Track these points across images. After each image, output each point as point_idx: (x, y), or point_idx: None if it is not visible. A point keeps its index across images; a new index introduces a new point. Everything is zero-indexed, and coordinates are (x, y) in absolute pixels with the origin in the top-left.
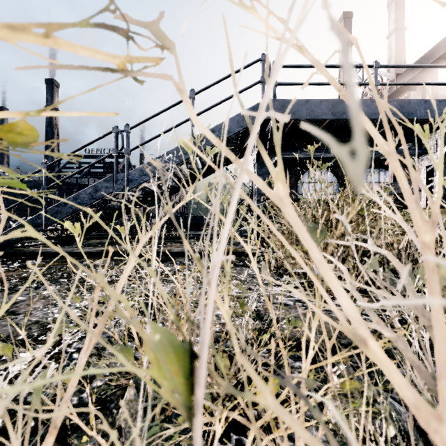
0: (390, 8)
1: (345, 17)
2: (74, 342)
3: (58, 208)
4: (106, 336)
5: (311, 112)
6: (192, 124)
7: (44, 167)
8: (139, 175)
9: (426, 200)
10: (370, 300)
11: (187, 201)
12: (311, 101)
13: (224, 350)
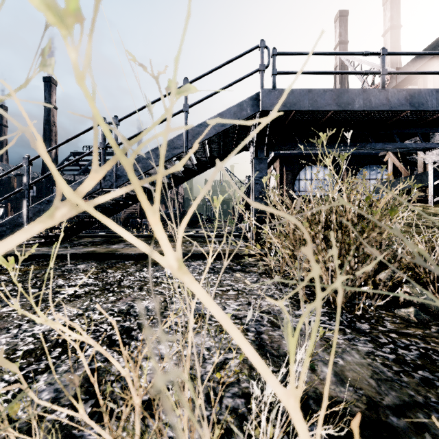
0: (386, 6)
1: (341, 15)
2: (3, 402)
3: (41, 206)
4: (54, 389)
5: (313, 103)
6: (185, 115)
7: (26, 162)
8: None
9: (433, 197)
10: (398, 322)
11: (56, 223)
12: (314, 91)
13: (216, 420)
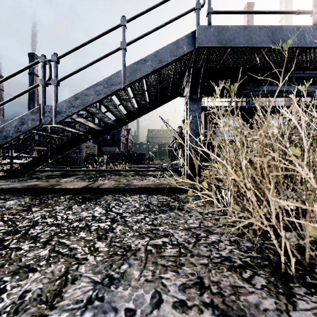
0: None
1: (249, 6)
2: None
3: None
4: None
5: (249, 39)
6: (123, 53)
7: None
8: (67, 106)
9: None
10: None
11: None
12: (249, 27)
13: None
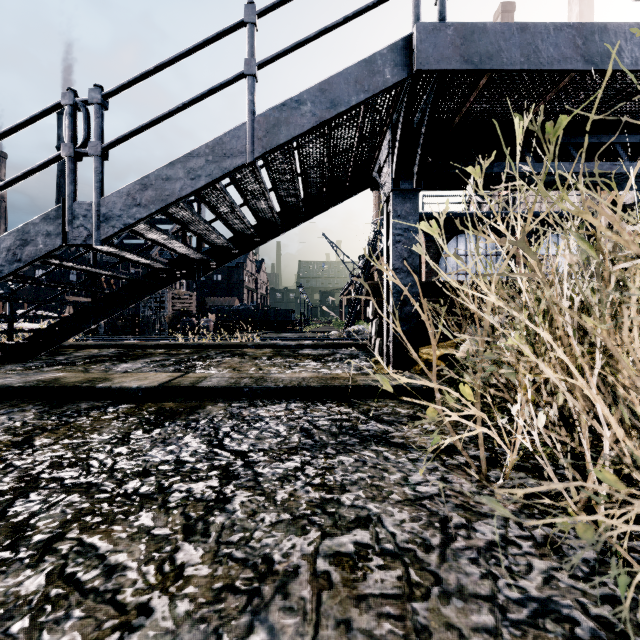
0: None
1: (505, 11)
2: None
3: None
4: None
5: (532, 54)
6: (250, 85)
7: None
8: (125, 205)
9: None
10: None
11: None
12: (533, 27)
13: None
